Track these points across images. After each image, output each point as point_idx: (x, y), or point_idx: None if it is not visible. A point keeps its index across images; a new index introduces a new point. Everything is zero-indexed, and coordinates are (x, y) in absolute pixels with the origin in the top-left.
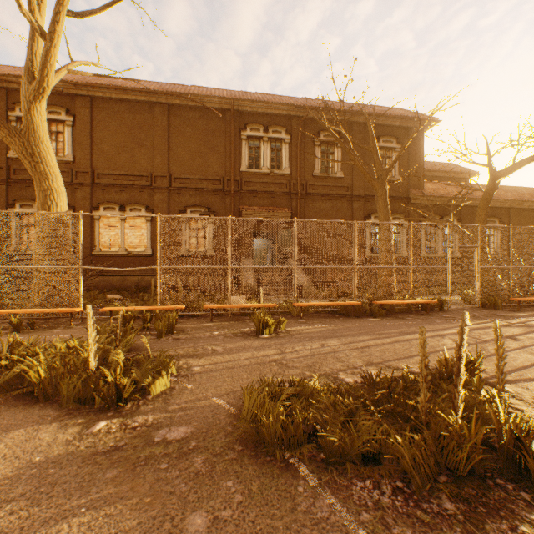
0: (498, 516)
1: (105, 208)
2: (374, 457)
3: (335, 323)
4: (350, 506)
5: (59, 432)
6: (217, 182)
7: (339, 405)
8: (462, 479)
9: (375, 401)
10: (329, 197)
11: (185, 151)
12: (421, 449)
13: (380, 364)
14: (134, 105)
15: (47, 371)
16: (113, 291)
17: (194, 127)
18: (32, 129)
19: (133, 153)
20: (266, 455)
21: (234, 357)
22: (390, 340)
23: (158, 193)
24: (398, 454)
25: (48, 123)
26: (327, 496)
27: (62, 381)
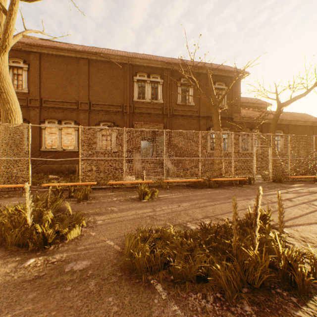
0: (277, 313)
1: (49, 122)
2: (204, 277)
3: (187, 192)
4: (186, 311)
5: (2, 267)
6: (119, 107)
7: (184, 244)
8: (256, 290)
9: (206, 241)
10: (186, 117)
11: (99, 88)
12: (232, 272)
13: (212, 217)
14: (67, 59)
15: None
16: (53, 173)
17: (105, 73)
18: None
19: (67, 89)
20: (136, 279)
21: (124, 214)
22: (219, 202)
23: (82, 113)
24: (217, 276)
25: (12, 68)
26: (172, 305)
27: (7, 233)
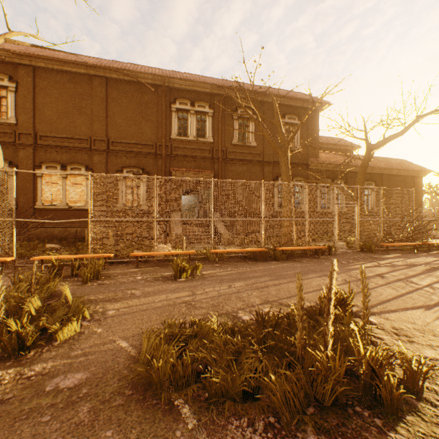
0: None
1: (47, 166)
2: (253, 393)
3: (244, 266)
4: None
5: None
6: (150, 147)
7: (228, 344)
8: (327, 410)
9: (260, 339)
10: (245, 162)
11: (122, 119)
12: (293, 384)
13: (274, 302)
14: (75, 76)
15: None
16: (54, 241)
17: (130, 98)
18: None
19: (74, 119)
20: (154, 399)
21: (149, 300)
22: (287, 280)
23: (97, 155)
24: (270, 392)
25: None
26: None
27: None
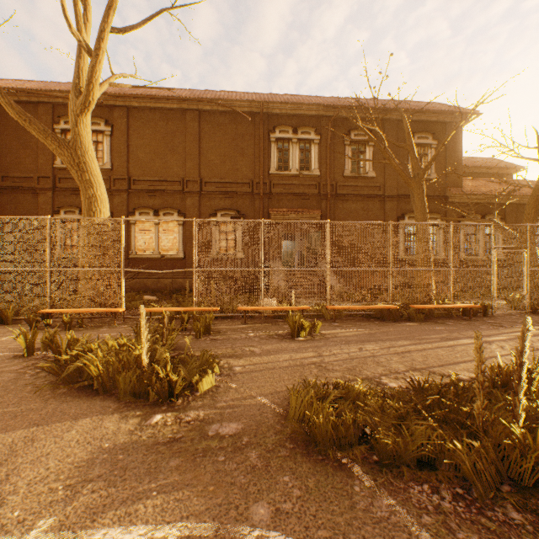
0: None
1: (140, 213)
2: (429, 462)
3: (370, 327)
4: (409, 508)
5: (121, 422)
6: (246, 185)
7: (388, 409)
8: (528, 490)
9: (427, 406)
10: (359, 197)
11: (215, 155)
12: (481, 456)
13: (423, 369)
14: (167, 113)
15: (105, 366)
16: (149, 293)
17: (224, 131)
18: (78, 141)
19: (166, 160)
20: (318, 454)
21: (272, 358)
22: (432, 346)
23: (189, 198)
24: (458, 459)
25: None
26: (385, 497)
27: (119, 376)
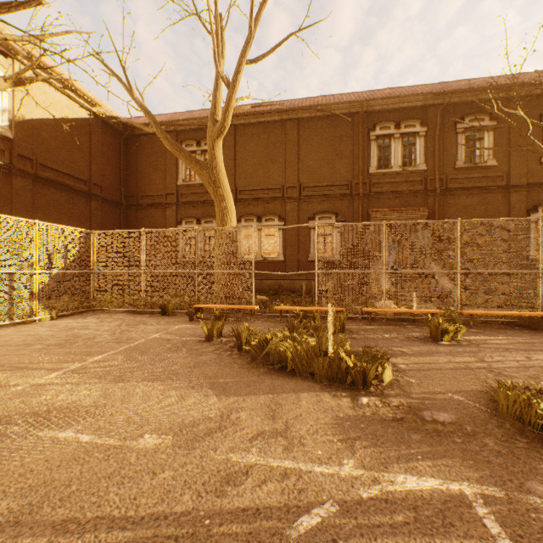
0: None
1: (245, 220)
2: None
3: (521, 335)
4: None
5: (336, 400)
6: (344, 187)
7: None
8: None
9: None
10: (475, 190)
11: (313, 160)
12: None
13: None
14: (268, 125)
15: (295, 353)
16: (256, 293)
17: (322, 136)
18: (214, 162)
19: (268, 169)
20: None
21: (430, 360)
22: None
23: (288, 203)
24: None
25: (203, 153)
26: None
27: (312, 362)
